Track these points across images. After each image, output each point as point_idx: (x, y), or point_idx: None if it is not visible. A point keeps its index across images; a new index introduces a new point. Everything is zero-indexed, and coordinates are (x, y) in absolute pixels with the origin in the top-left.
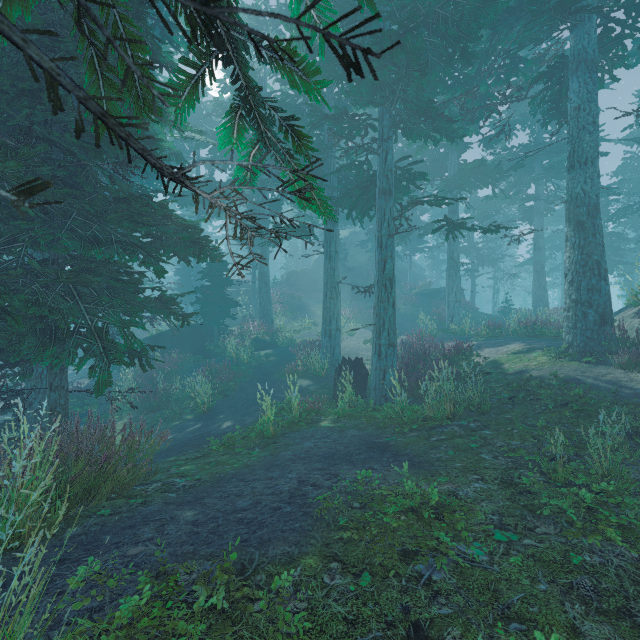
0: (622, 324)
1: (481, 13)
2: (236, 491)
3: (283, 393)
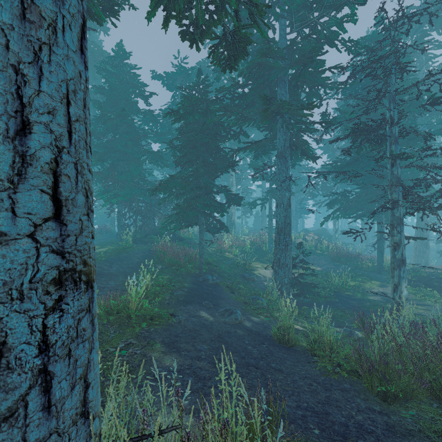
0: None
1: None
2: (130, 264)
3: (196, 368)
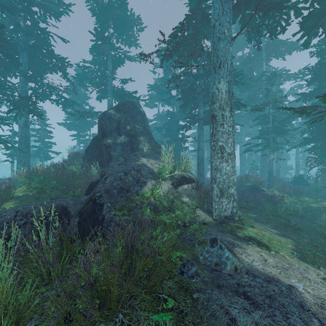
0: (204, 191)
1: (322, 6)
2: None
3: None
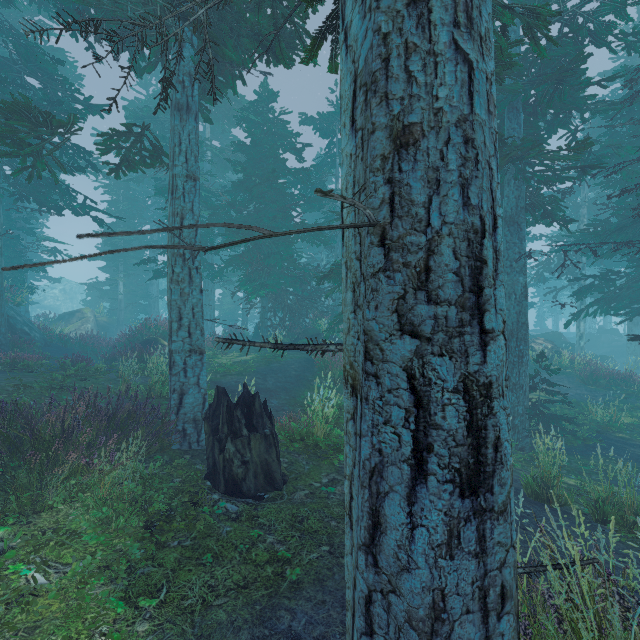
0: None
1: None
2: (288, 378)
3: None
